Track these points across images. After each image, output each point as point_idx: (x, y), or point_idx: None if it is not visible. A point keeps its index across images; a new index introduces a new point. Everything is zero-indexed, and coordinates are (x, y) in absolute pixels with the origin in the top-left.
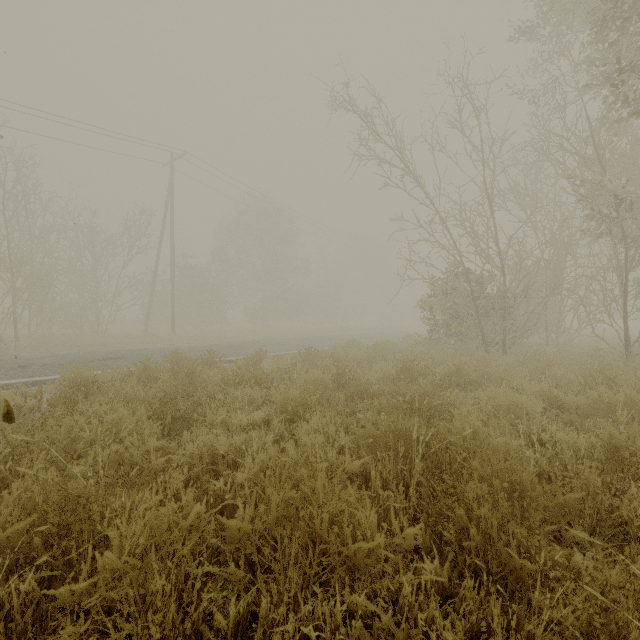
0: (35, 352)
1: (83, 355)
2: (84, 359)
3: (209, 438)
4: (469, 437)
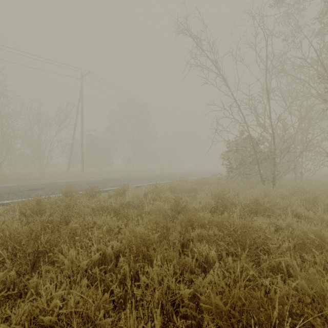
0: None
1: (19, 187)
2: (17, 190)
3: (37, 304)
4: None
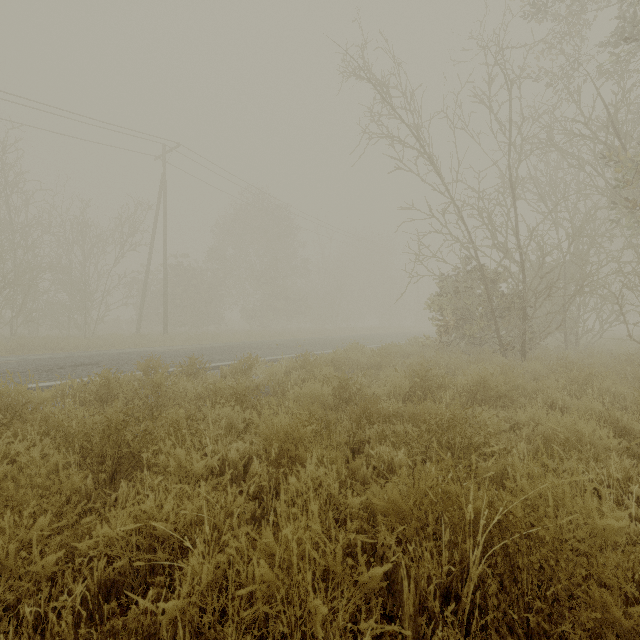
0: (6, 356)
1: (55, 360)
2: (53, 365)
3: (144, 508)
4: (551, 511)
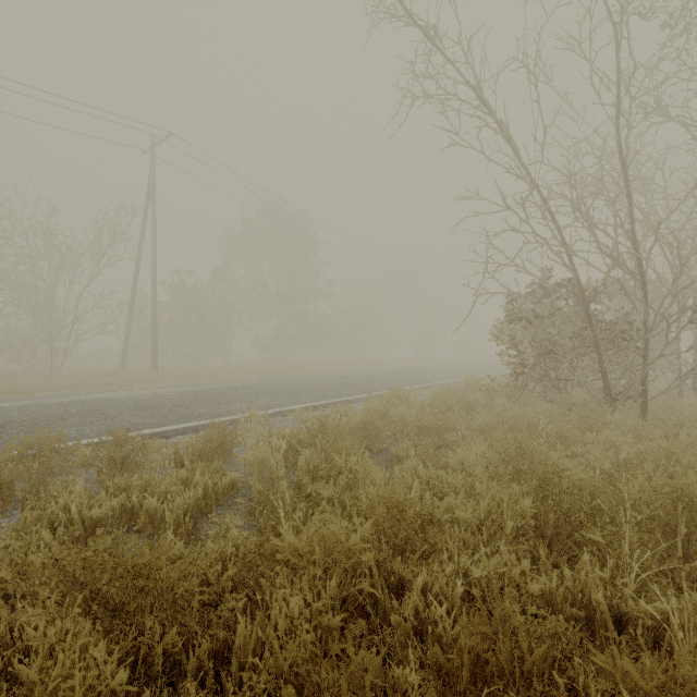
0: None
1: None
2: None
3: None
4: None
